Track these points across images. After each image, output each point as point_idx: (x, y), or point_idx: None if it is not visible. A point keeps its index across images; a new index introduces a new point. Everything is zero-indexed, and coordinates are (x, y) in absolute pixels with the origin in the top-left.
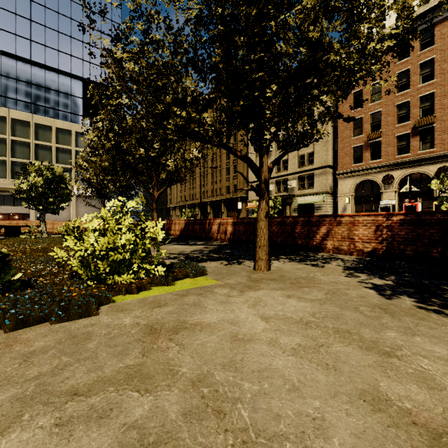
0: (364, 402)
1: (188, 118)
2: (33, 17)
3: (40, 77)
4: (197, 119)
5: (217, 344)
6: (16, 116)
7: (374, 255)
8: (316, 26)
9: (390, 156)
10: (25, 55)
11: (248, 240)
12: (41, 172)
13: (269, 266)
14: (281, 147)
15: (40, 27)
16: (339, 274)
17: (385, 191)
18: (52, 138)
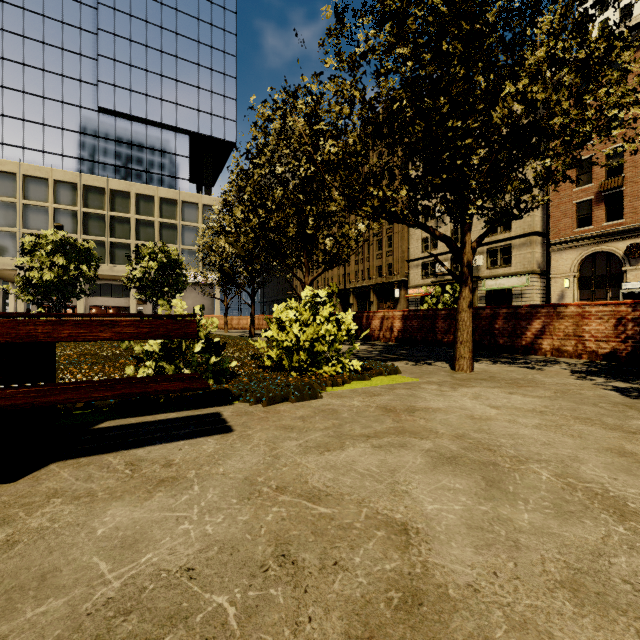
0: (611, 452)
1: (383, 198)
2: (134, 61)
3: (141, 135)
4: (391, 197)
5: (458, 420)
6: (115, 186)
7: (614, 358)
8: (537, 80)
9: (639, 214)
10: (125, 110)
11: (425, 339)
12: (155, 255)
13: (473, 366)
14: (486, 221)
15: (141, 73)
16: (566, 376)
17: (630, 268)
18: (155, 211)
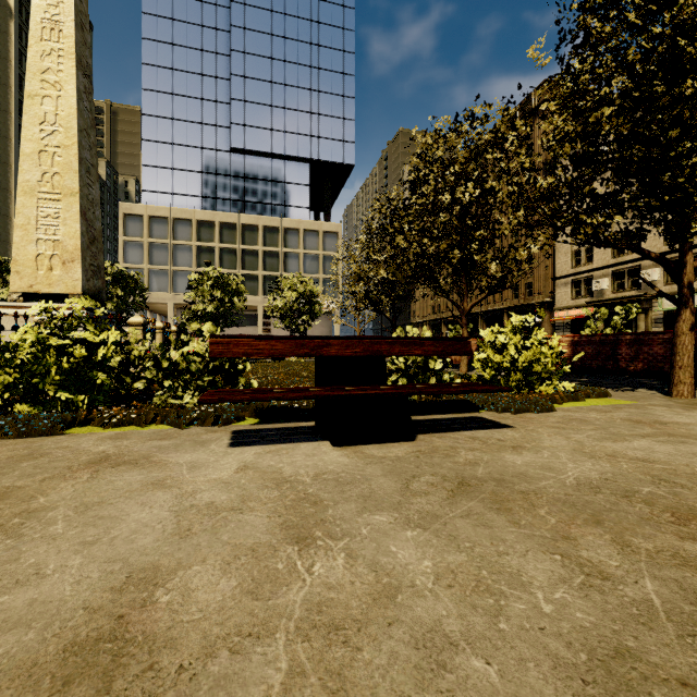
0: None
1: (595, 224)
2: (261, 98)
3: (266, 169)
4: (601, 222)
5: None
6: (245, 221)
7: None
8: None
9: None
10: (253, 147)
11: (603, 367)
12: (295, 286)
13: (694, 392)
14: None
15: (267, 109)
16: None
17: None
18: (280, 241)
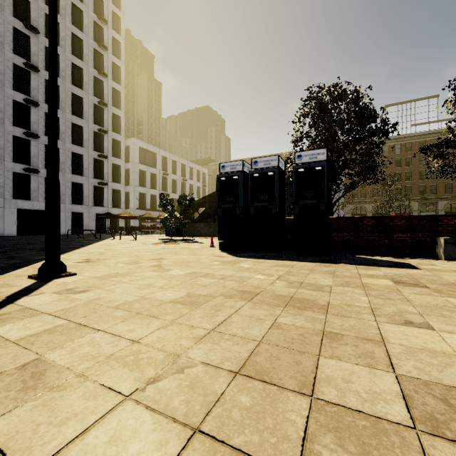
0: None
1: None
2: None
3: None
4: None
5: None
6: None
7: None
8: None
9: None
10: None
11: None
12: None
13: None
14: None
15: None
16: None
17: None
18: None
